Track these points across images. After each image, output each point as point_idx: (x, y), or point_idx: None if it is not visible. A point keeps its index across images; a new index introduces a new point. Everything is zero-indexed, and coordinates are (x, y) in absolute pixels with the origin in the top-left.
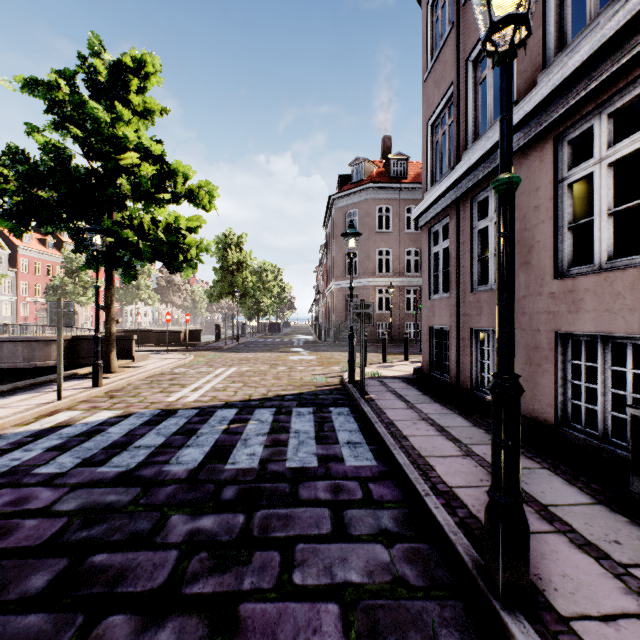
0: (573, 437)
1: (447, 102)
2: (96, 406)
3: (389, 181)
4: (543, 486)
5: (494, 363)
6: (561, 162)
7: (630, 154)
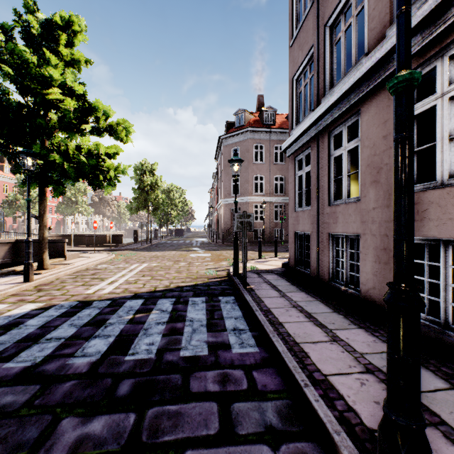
0: None
1: (309, 61)
2: (23, 299)
3: (262, 126)
4: None
5: (347, 261)
6: None
7: None
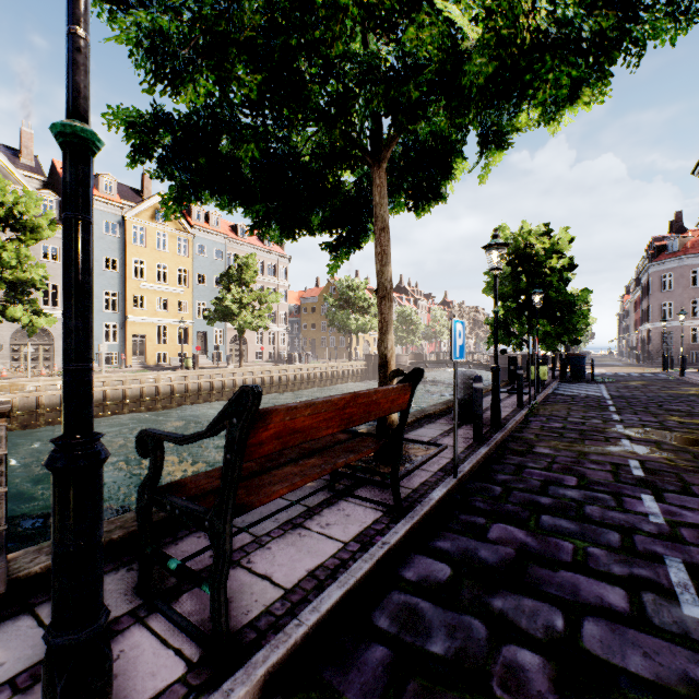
0: None
1: None
2: None
3: None
4: None
5: None
6: None
7: None
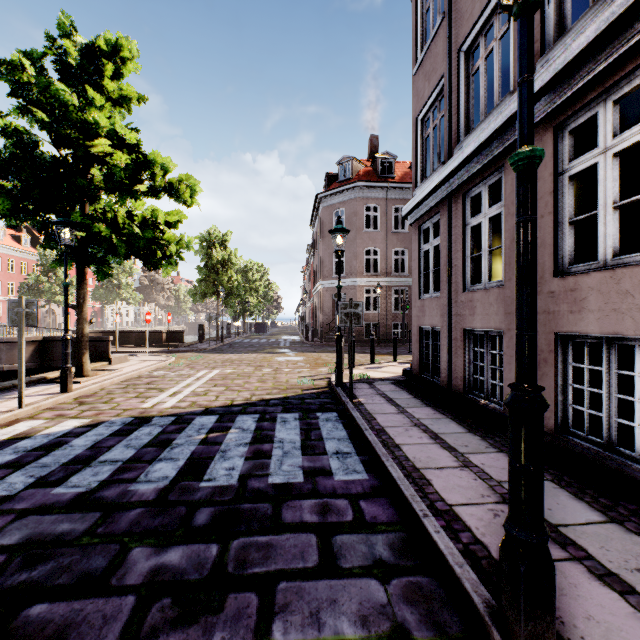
0: (575, 445)
1: (438, 95)
2: (62, 414)
3: (376, 180)
4: (549, 502)
5: (488, 365)
6: (561, 153)
7: (638, 143)
